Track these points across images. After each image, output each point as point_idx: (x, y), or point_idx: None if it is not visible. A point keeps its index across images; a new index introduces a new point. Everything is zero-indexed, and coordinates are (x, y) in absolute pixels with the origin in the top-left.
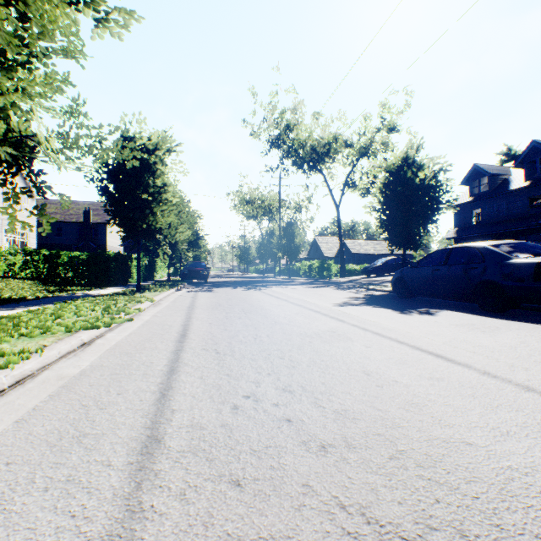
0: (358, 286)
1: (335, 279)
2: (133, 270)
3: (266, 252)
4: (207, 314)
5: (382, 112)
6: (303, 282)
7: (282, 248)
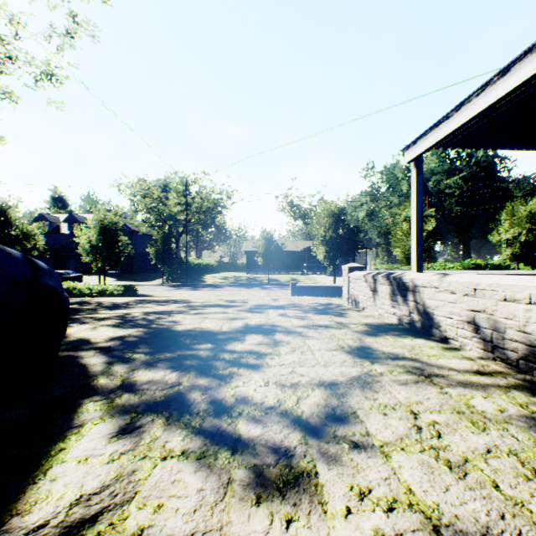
0: None
1: None
2: None
3: None
4: None
5: None
6: None
7: None
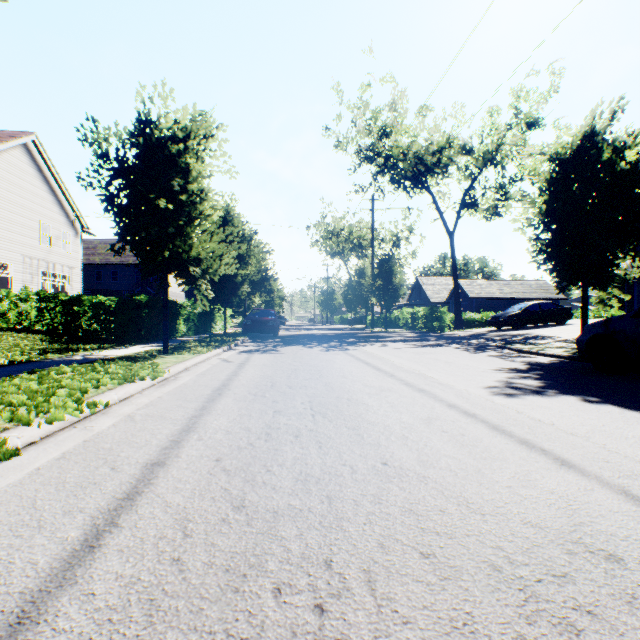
0: (498, 345)
1: (449, 332)
2: (180, 321)
3: (355, 297)
4: (235, 414)
5: (516, 101)
6: (407, 337)
7: (376, 291)
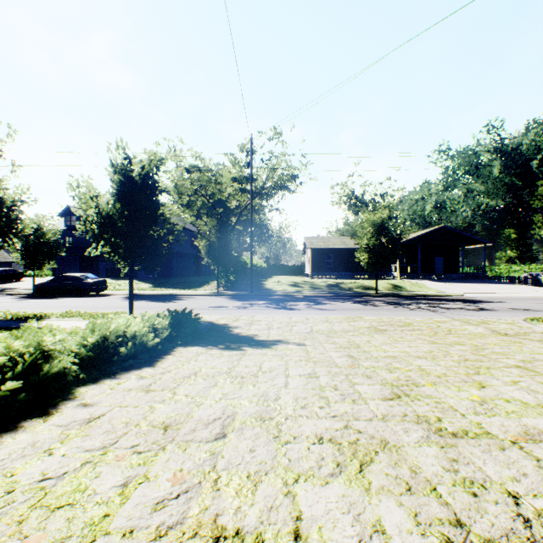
0: None
1: None
2: None
3: None
4: None
5: None
6: None
7: None
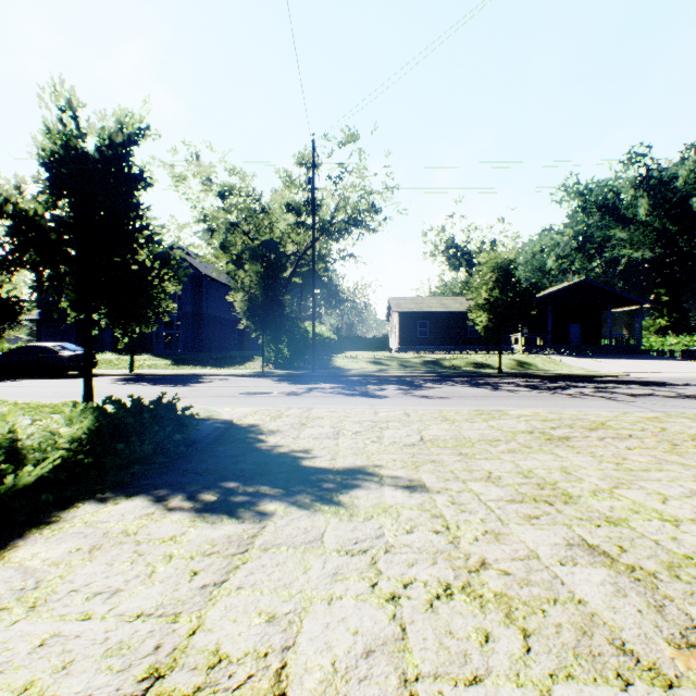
0: None
1: None
2: None
3: None
4: None
5: None
6: None
7: None
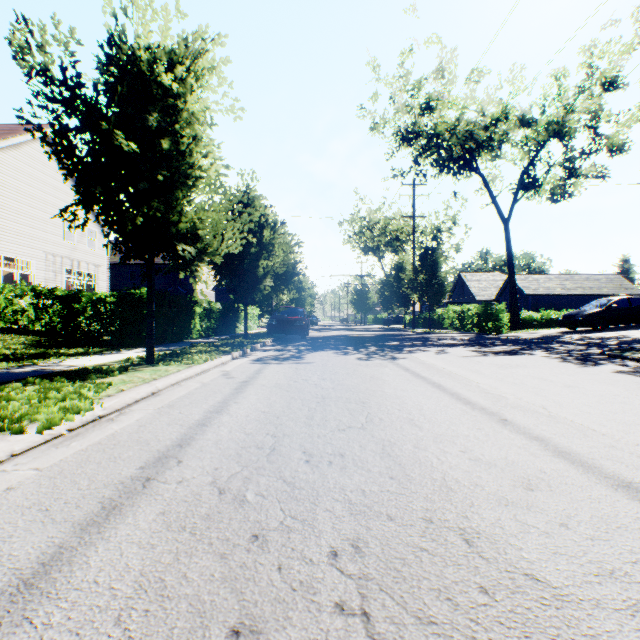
0: (609, 353)
1: (509, 334)
2: (196, 320)
3: (392, 294)
4: None
5: (589, 58)
6: (463, 340)
7: (418, 286)
